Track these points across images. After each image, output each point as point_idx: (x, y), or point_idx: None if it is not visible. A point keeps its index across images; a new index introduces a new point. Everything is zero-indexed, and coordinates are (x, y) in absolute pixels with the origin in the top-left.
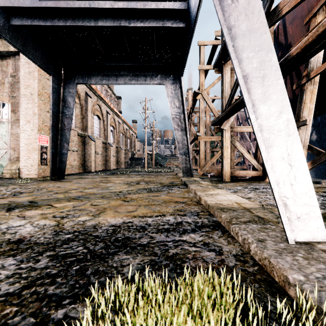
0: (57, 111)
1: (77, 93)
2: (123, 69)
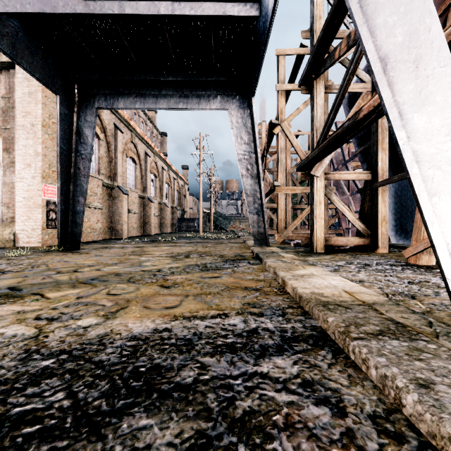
0: (69, 149)
1: (101, 126)
2: (166, 86)
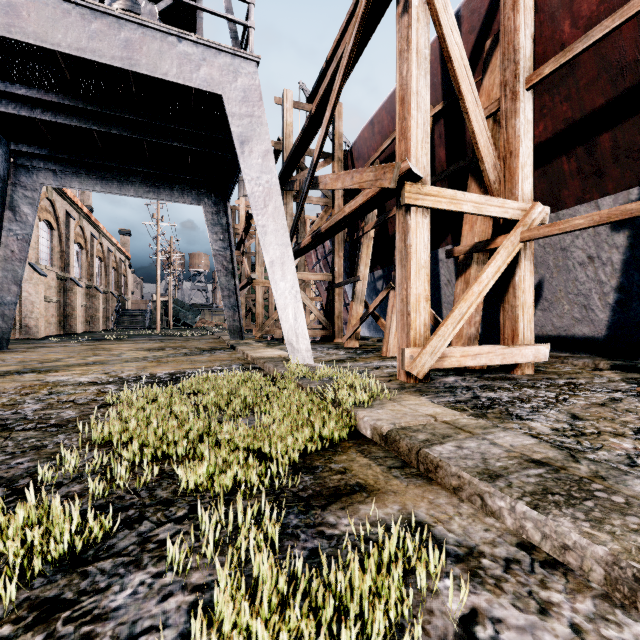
0: None
1: None
2: (134, 173)
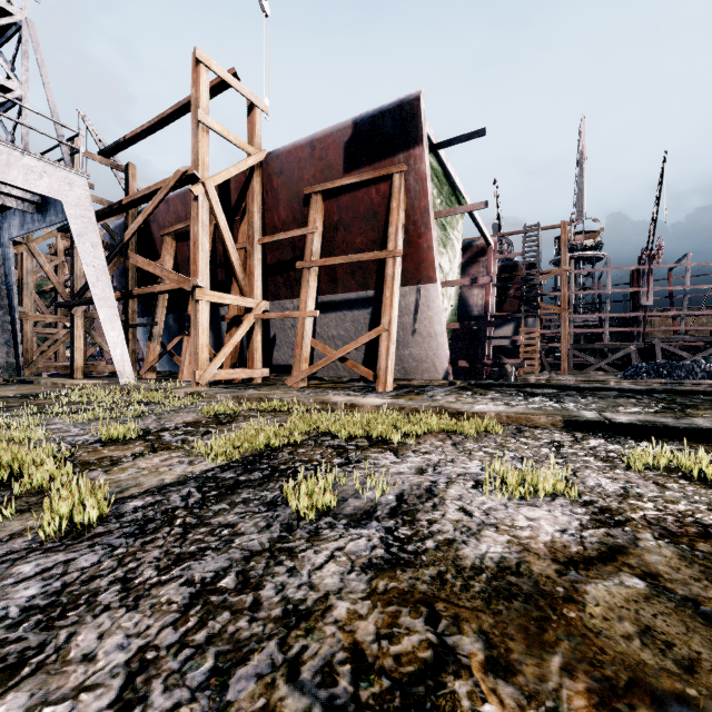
0: None
1: None
2: None
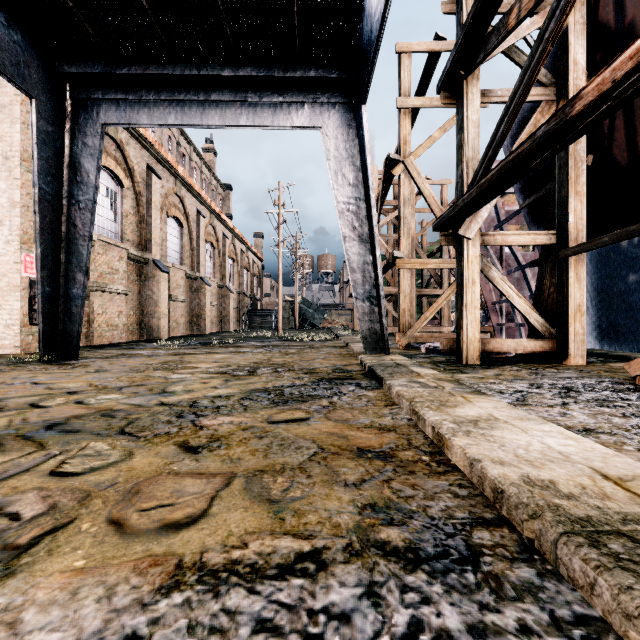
0: (56, 193)
1: (126, 167)
2: (218, 87)
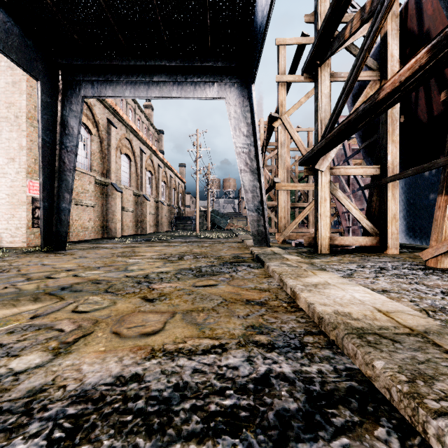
0: (52, 141)
1: (94, 121)
2: (158, 72)
